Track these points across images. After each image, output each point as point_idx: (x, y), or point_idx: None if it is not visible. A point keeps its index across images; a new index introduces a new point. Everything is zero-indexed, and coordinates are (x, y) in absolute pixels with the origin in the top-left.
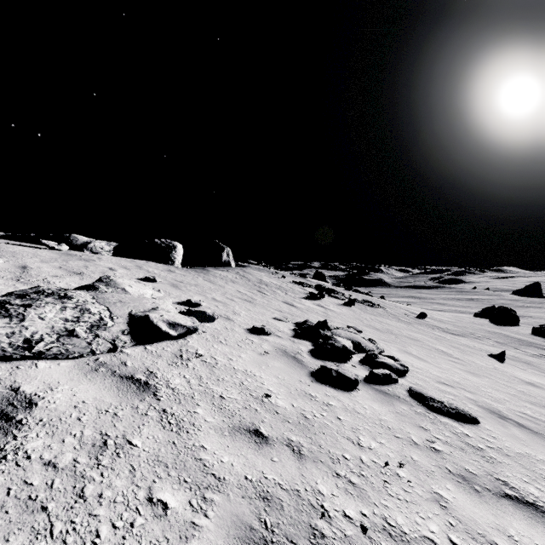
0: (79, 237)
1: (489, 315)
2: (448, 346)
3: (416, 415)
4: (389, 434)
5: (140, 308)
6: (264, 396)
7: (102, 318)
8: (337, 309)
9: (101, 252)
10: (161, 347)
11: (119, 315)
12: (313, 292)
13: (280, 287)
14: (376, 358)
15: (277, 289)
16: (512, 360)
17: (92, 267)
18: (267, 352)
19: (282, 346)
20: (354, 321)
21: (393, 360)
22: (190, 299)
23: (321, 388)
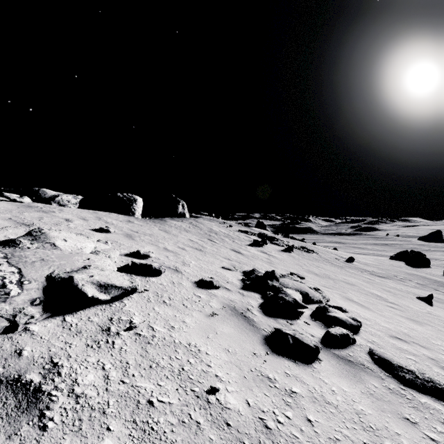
0: (48, 191)
1: (403, 258)
2: (380, 289)
3: (392, 395)
4: (377, 443)
5: (67, 267)
6: (210, 390)
7: (4, 285)
8: (279, 255)
9: (68, 204)
10: (86, 316)
11: (33, 278)
12: (257, 240)
13: (228, 235)
14: (328, 312)
15: (225, 237)
16: (437, 302)
17: (47, 218)
18: (215, 312)
19: (231, 301)
20: (295, 267)
21: (341, 311)
22: (139, 250)
23: (279, 363)
